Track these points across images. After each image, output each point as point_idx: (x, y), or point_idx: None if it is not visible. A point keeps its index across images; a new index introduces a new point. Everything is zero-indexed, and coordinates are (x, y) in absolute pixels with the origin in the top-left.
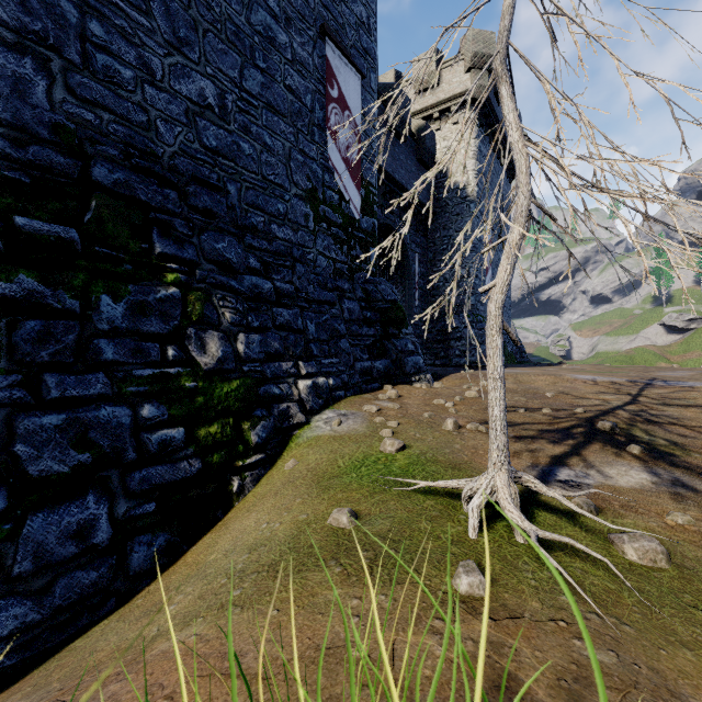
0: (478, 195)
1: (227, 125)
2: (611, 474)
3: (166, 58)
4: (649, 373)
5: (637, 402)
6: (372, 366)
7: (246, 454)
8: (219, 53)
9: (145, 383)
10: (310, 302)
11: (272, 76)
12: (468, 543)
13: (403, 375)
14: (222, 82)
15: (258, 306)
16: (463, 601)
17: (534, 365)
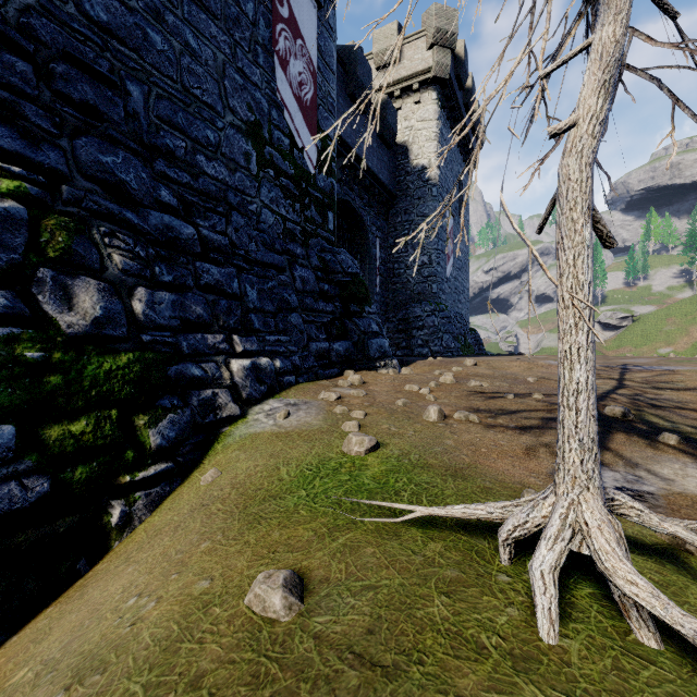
0: (440, 179)
1: None
2: (668, 475)
3: None
4: (613, 360)
5: (626, 385)
6: (330, 348)
7: (139, 464)
8: None
9: None
10: (252, 263)
11: None
12: (549, 662)
13: (366, 360)
14: None
15: (172, 256)
16: None
17: (498, 355)
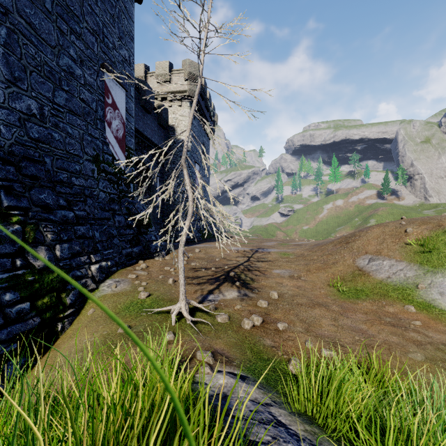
0: (192, 148)
1: (45, 124)
2: (226, 294)
3: (6, 89)
4: (261, 243)
5: (249, 260)
6: (132, 251)
7: (64, 310)
8: (40, 83)
9: (5, 281)
10: (96, 219)
11: (72, 94)
12: (171, 327)
13: (149, 254)
14: (41, 100)
15: (66, 227)
16: (167, 342)
17: (218, 240)
